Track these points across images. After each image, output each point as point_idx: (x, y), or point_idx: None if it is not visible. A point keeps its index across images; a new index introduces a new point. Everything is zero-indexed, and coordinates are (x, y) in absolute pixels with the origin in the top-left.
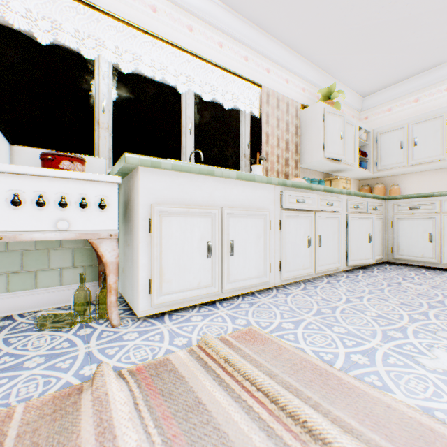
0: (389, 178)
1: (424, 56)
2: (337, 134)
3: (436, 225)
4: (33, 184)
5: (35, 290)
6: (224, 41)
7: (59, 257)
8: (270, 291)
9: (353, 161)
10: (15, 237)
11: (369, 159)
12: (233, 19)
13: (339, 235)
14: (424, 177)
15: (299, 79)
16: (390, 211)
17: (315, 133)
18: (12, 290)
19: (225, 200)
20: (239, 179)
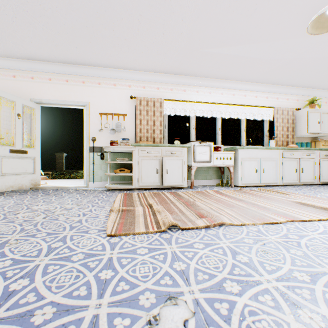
0: None
1: None
2: (316, 121)
3: None
4: (219, 155)
5: (206, 180)
6: (257, 94)
7: (211, 172)
8: (277, 186)
9: None
10: (216, 165)
11: None
12: (261, 86)
13: (314, 168)
14: None
15: (295, 96)
16: None
17: (302, 122)
18: (202, 179)
19: (261, 156)
20: (265, 149)
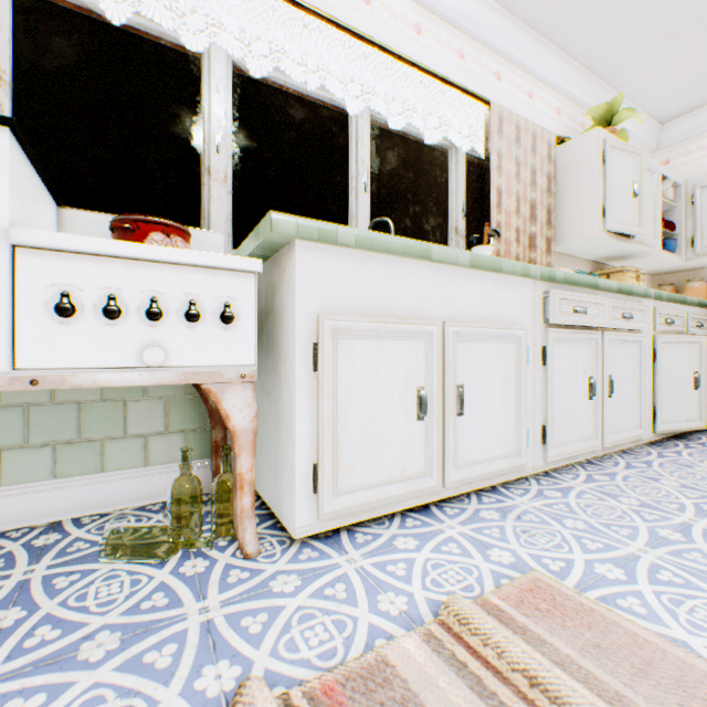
0: None
1: None
2: (628, 187)
3: None
4: (97, 273)
5: (102, 476)
6: (424, 22)
7: (143, 414)
8: (525, 483)
9: (652, 239)
10: (62, 381)
11: (678, 235)
12: None
13: (642, 376)
14: None
15: (551, 91)
16: None
17: (586, 187)
18: (61, 476)
19: (449, 307)
20: (473, 266)
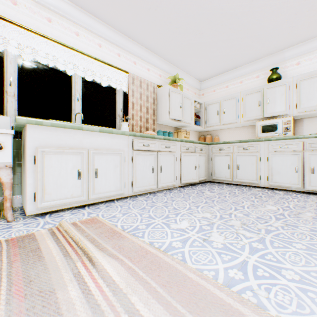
0: (214, 131)
1: (227, 63)
2: (178, 105)
3: (231, 160)
4: None
5: None
6: (103, 43)
7: None
8: (125, 199)
9: (190, 121)
10: None
11: (202, 120)
12: (108, 30)
13: (175, 165)
14: (231, 132)
15: (158, 69)
16: (210, 151)
17: (164, 103)
18: None
19: (92, 144)
20: (101, 132)
